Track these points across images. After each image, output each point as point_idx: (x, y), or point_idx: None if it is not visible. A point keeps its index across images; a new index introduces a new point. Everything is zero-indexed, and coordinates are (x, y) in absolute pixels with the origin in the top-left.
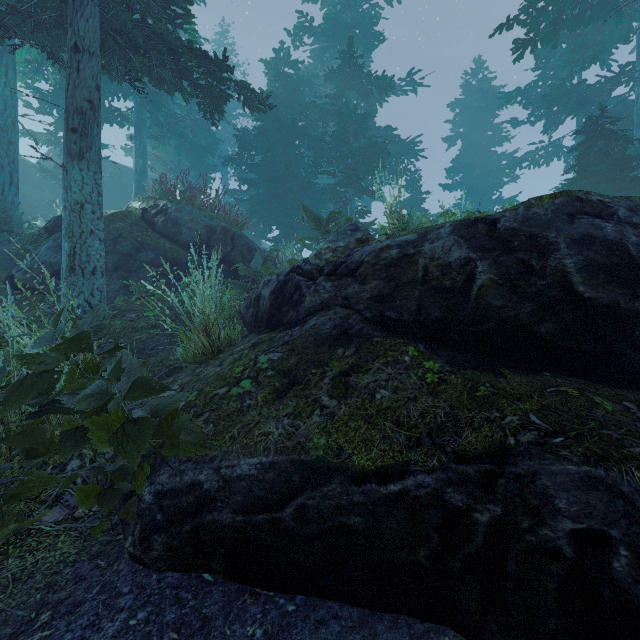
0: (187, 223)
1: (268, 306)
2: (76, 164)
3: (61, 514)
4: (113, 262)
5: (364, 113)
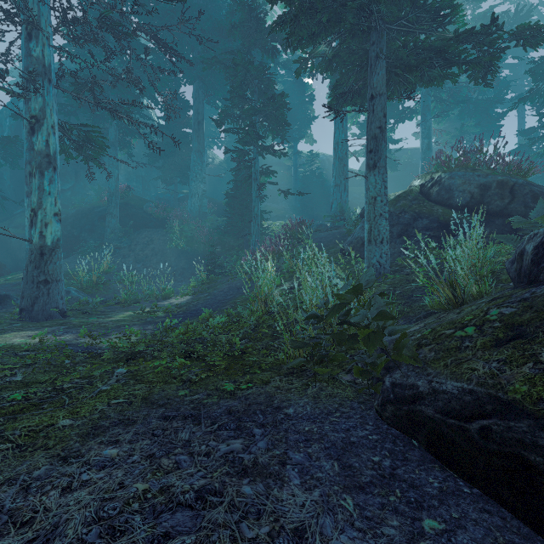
0: (459, 187)
1: (529, 261)
2: (372, 173)
3: (350, 378)
4: (397, 231)
5: None
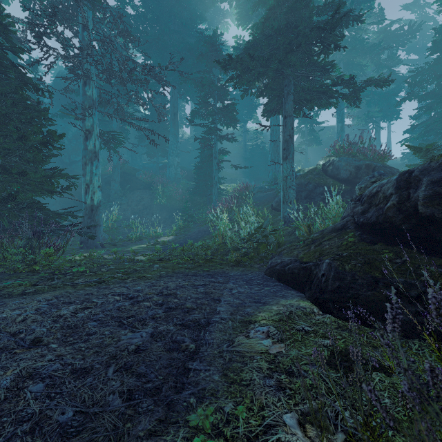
0: (343, 167)
1: None
2: (285, 162)
3: (258, 266)
4: (304, 195)
5: None
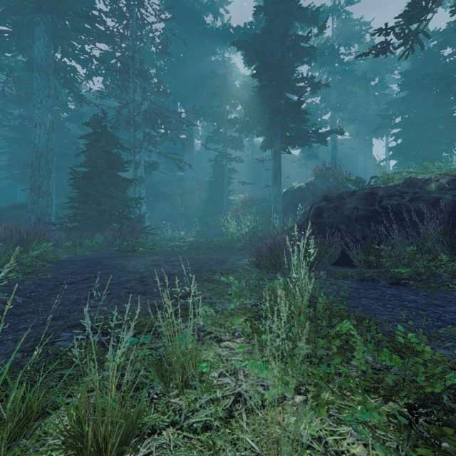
0: (319, 187)
1: None
2: (274, 185)
3: (252, 250)
4: (291, 207)
5: None
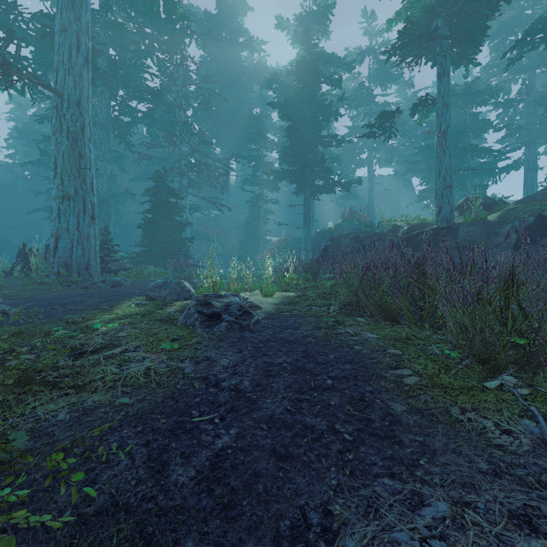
0: (345, 229)
1: None
2: (304, 227)
3: None
4: (320, 246)
5: (464, 127)
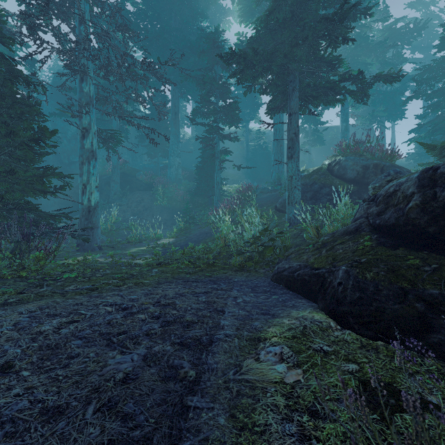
0: (350, 167)
1: None
2: (290, 161)
3: (264, 271)
4: (309, 196)
5: None
